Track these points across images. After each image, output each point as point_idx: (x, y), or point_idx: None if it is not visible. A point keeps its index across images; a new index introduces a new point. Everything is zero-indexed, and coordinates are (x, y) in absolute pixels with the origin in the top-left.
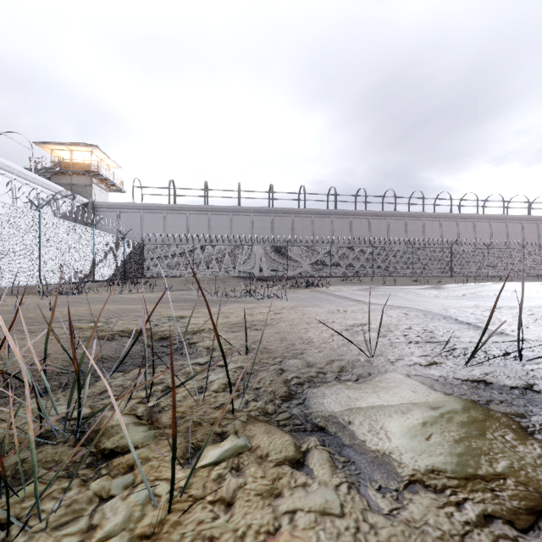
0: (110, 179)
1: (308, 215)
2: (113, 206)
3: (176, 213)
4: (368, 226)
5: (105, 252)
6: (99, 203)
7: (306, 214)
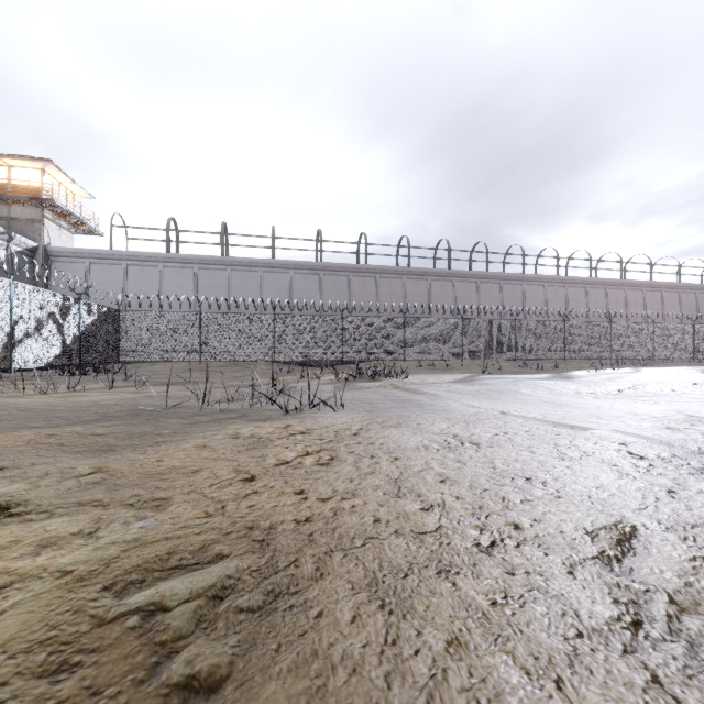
0: (74, 214)
1: (371, 274)
2: (79, 253)
3: (179, 267)
4: (453, 291)
5: (38, 321)
6: (56, 249)
7: (369, 273)
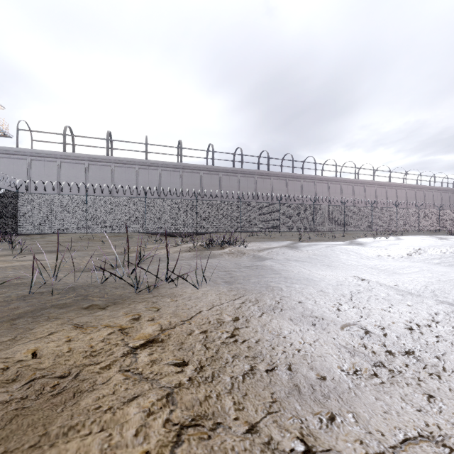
0: None
1: (216, 172)
2: None
3: (73, 163)
4: (271, 185)
5: None
6: None
7: (215, 172)
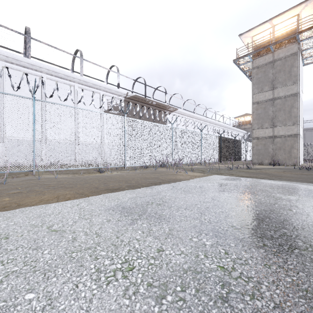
0: None
1: None
2: None
3: None
4: None
5: None
6: None
7: None
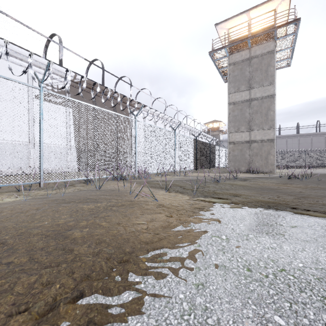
0: (225, 131)
1: (322, 135)
2: (226, 140)
3: None
4: None
5: None
6: (221, 140)
7: (320, 135)
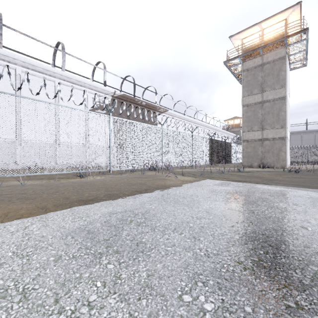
0: None
1: None
2: None
3: None
4: None
5: None
6: None
7: None
